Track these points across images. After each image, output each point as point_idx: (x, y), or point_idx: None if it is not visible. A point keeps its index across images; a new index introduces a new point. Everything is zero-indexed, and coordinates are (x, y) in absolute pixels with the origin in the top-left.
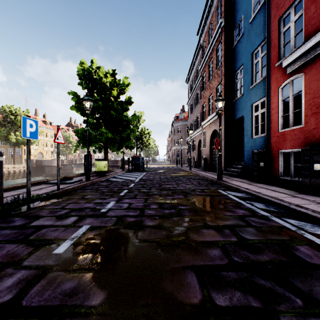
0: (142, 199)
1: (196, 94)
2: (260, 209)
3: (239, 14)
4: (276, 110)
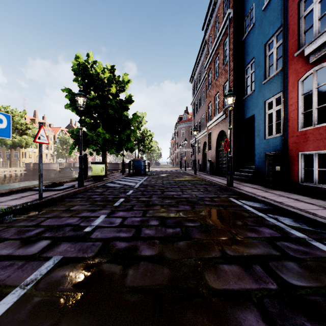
0: (140, 212)
1: (201, 94)
2: (290, 227)
3: (249, 2)
4: (295, 106)
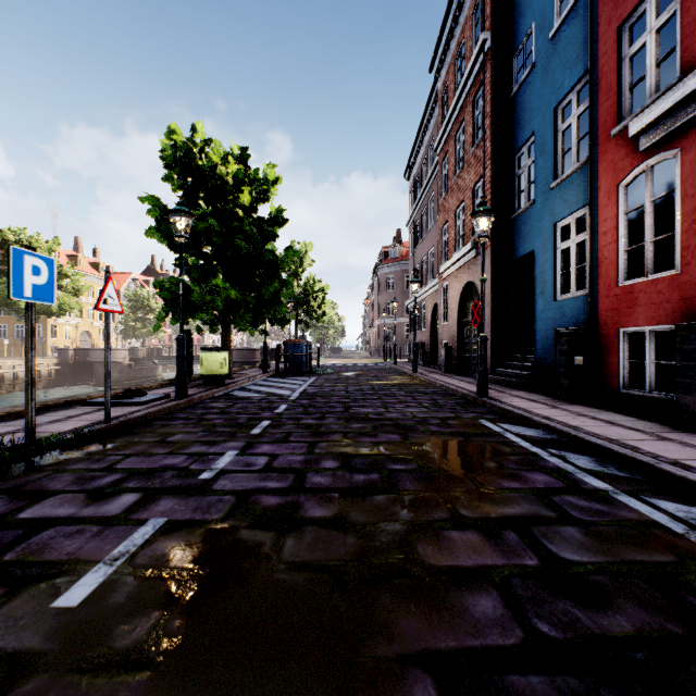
0: (303, 445)
1: (427, 204)
2: (585, 472)
3: (525, 20)
4: (613, 237)
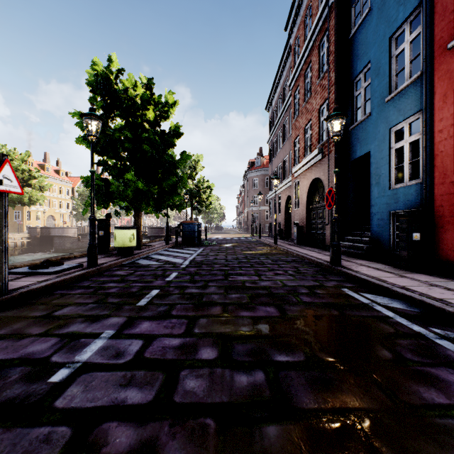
0: (183, 322)
1: (282, 126)
2: None
3: None
4: (449, 133)
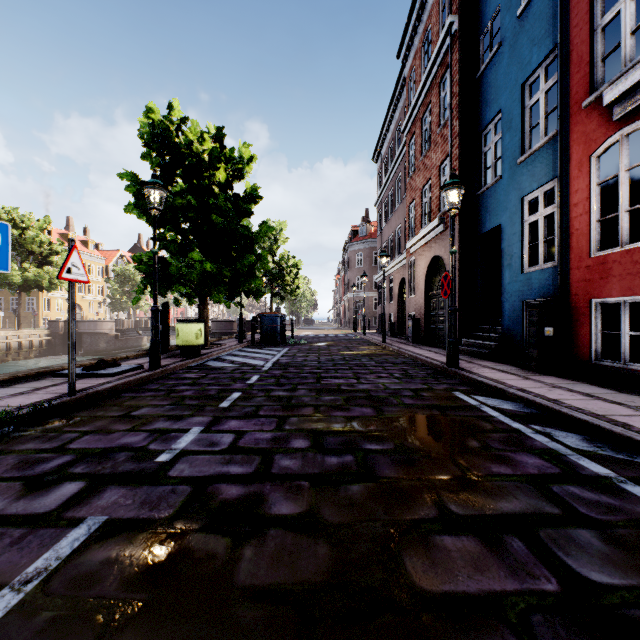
0: (272, 420)
1: (394, 184)
2: (578, 454)
3: (491, 2)
4: (585, 208)
